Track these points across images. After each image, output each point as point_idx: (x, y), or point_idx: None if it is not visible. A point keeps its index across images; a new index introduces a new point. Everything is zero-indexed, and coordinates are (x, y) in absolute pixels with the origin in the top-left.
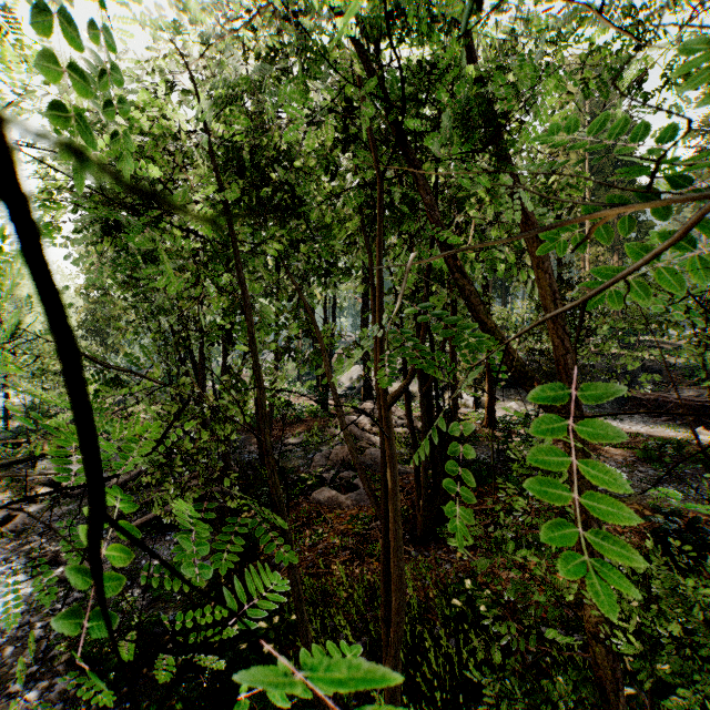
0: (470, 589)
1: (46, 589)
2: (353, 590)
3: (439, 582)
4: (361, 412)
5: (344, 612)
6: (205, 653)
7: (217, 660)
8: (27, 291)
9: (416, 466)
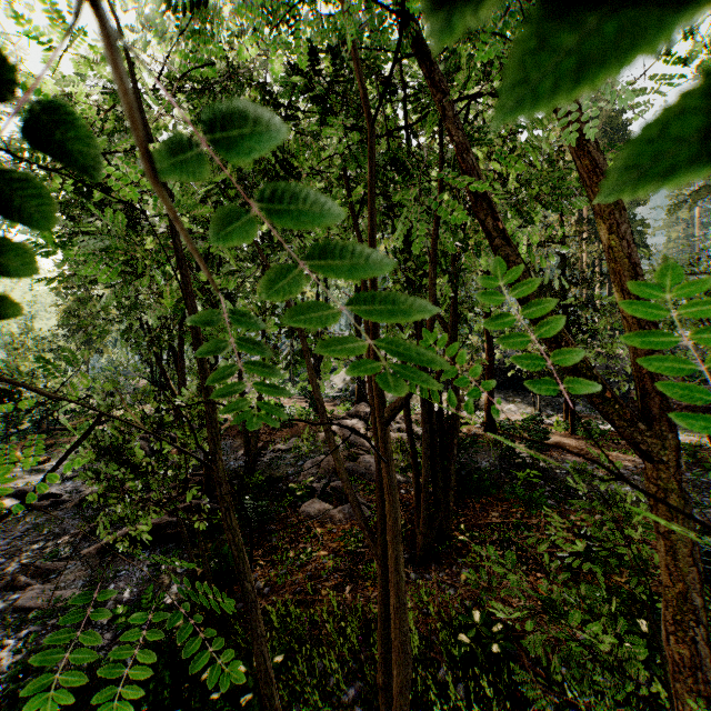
0: (479, 623)
1: None
2: (345, 621)
3: (443, 613)
4: (354, 415)
5: (335, 650)
6: (172, 705)
7: None
8: (3, 288)
9: (415, 478)
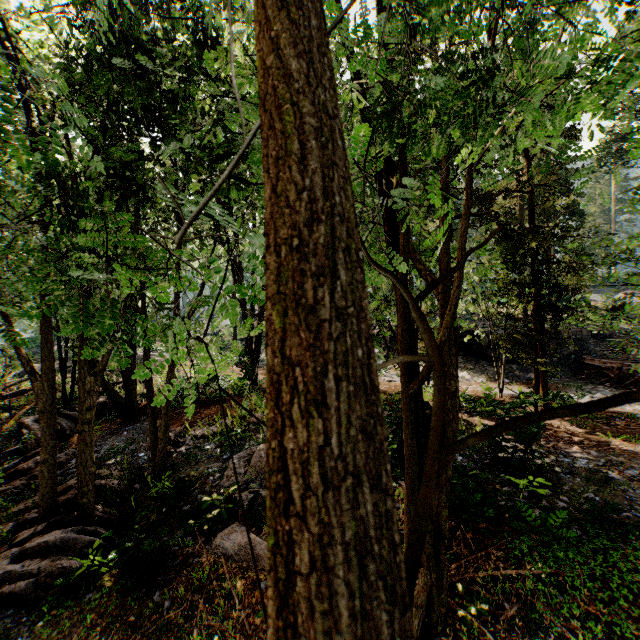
0: None
1: None
2: None
3: None
4: None
5: None
6: None
7: None
8: None
9: None
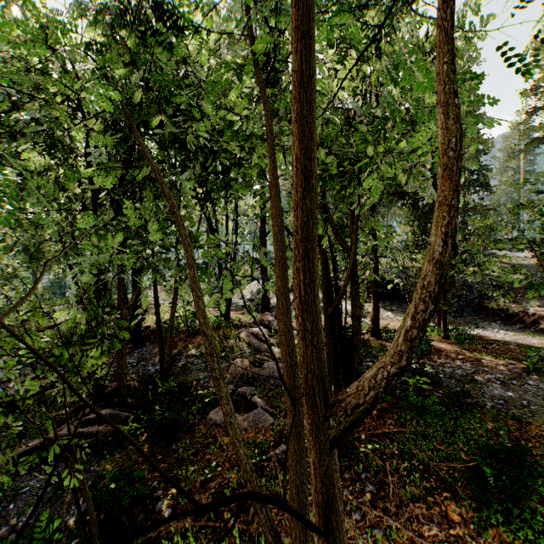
0: None
1: None
2: None
3: None
4: (259, 323)
5: None
6: None
7: None
8: None
9: None
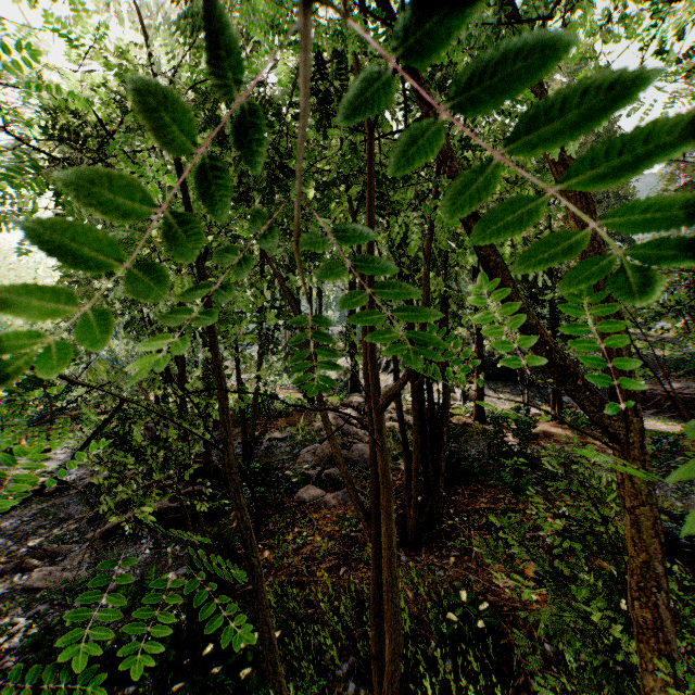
0: (467, 602)
1: (7, 600)
2: (339, 601)
3: (433, 593)
4: (348, 405)
5: (330, 627)
6: (175, 678)
7: (188, 688)
8: (7, 282)
9: (406, 465)
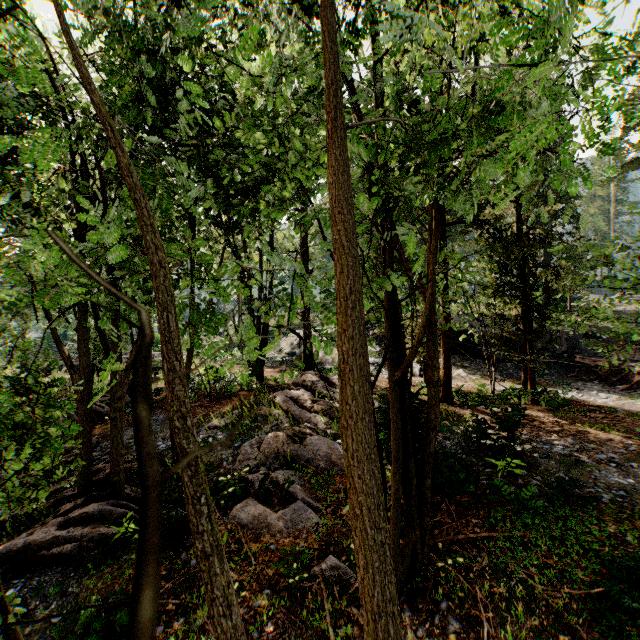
0: None
1: None
2: None
3: None
4: (300, 384)
5: None
6: None
7: None
8: None
9: None
